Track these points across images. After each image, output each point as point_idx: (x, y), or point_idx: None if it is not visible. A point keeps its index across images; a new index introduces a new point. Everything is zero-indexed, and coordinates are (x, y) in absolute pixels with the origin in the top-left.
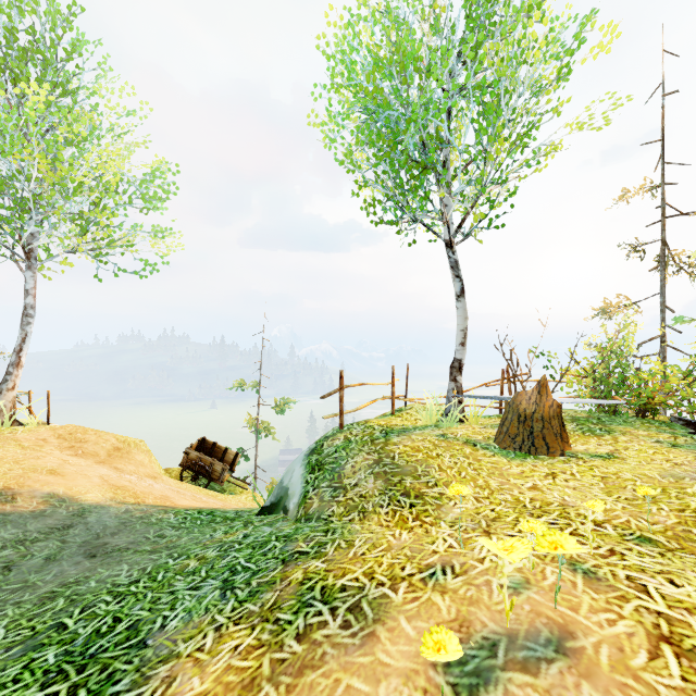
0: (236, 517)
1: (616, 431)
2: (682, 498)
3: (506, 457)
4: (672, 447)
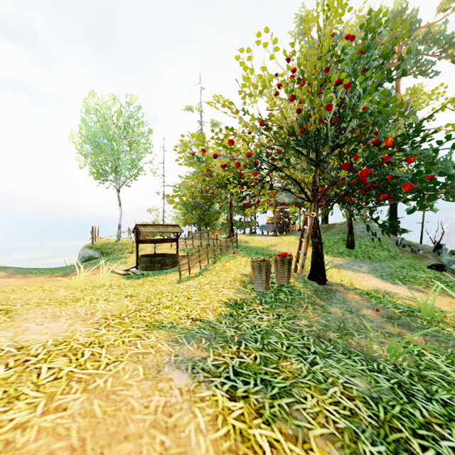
0: None
1: None
2: None
3: None
4: None
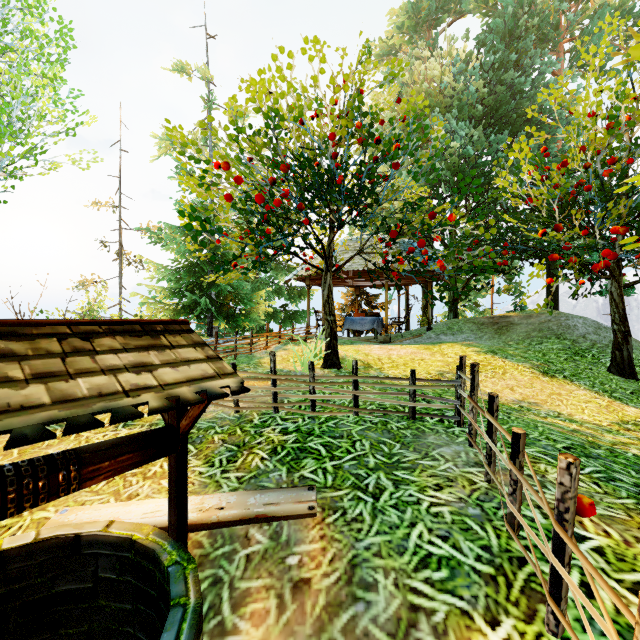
0: None
1: None
2: None
3: None
4: None
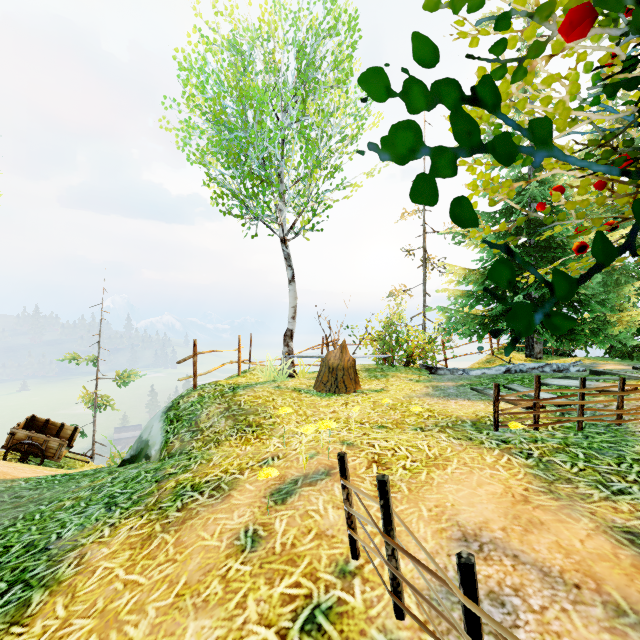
0: (96, 472)
1: (389, 375)
2: (408, 406)
3: (320, 396)
4: (416, 382)
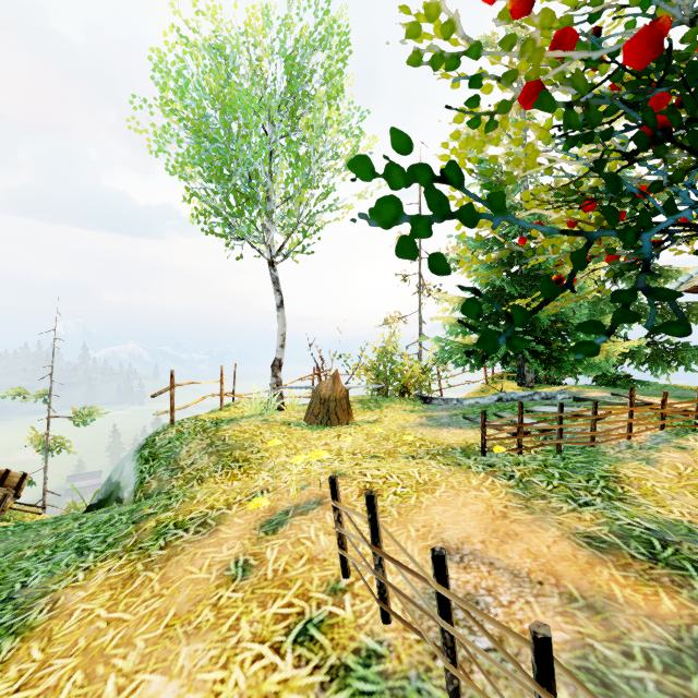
0: (57, 520)
1: (383, 406)
2: (401, 436)
3: (311, 429)
4: (410, 412)
